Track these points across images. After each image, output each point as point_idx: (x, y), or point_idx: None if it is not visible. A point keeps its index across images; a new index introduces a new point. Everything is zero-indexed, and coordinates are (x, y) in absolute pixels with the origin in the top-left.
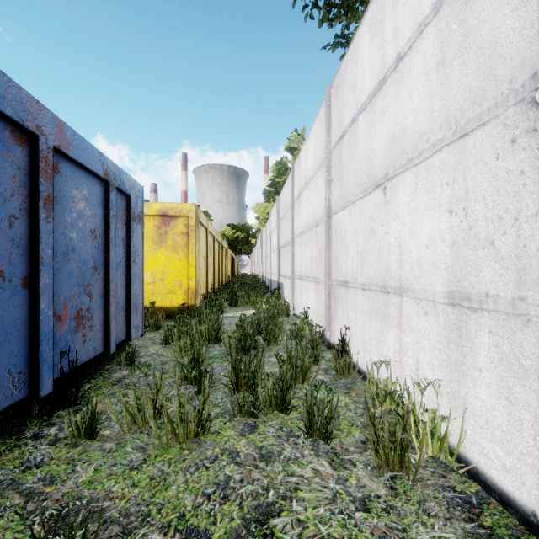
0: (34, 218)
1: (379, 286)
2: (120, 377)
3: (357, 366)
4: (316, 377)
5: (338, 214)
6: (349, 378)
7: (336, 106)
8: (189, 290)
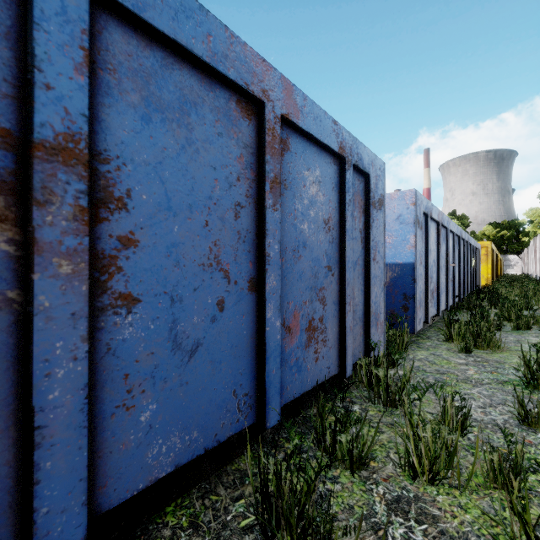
0: (475, 261)
1: None
2: None
3: None
4: None
5: None
6: None
7: None
8: (487, 279)
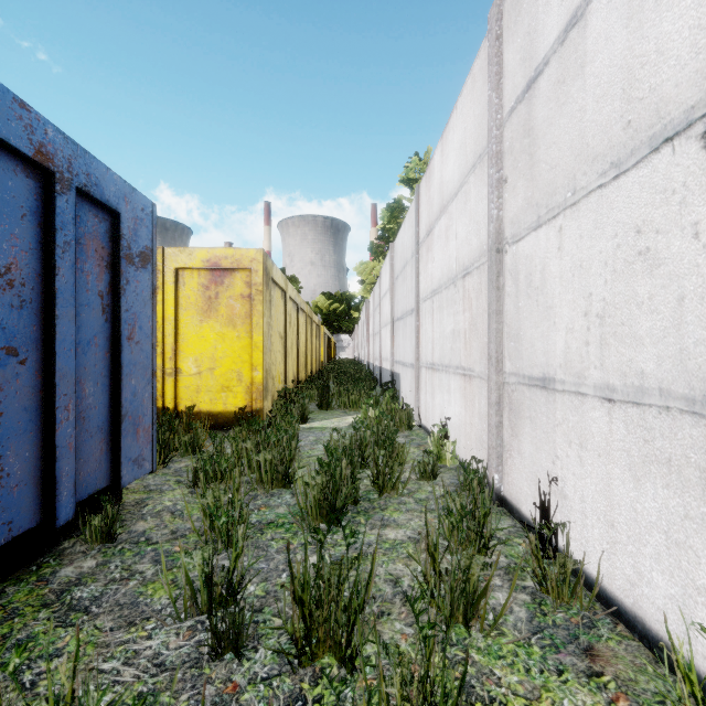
0: None
1: (679, 398)
2: (69, 580)
3: (597, 585)
4: (493, 600)
5: (521, 242)
6: (574, 607)
7: (516, 28)
8: (252, 386)
